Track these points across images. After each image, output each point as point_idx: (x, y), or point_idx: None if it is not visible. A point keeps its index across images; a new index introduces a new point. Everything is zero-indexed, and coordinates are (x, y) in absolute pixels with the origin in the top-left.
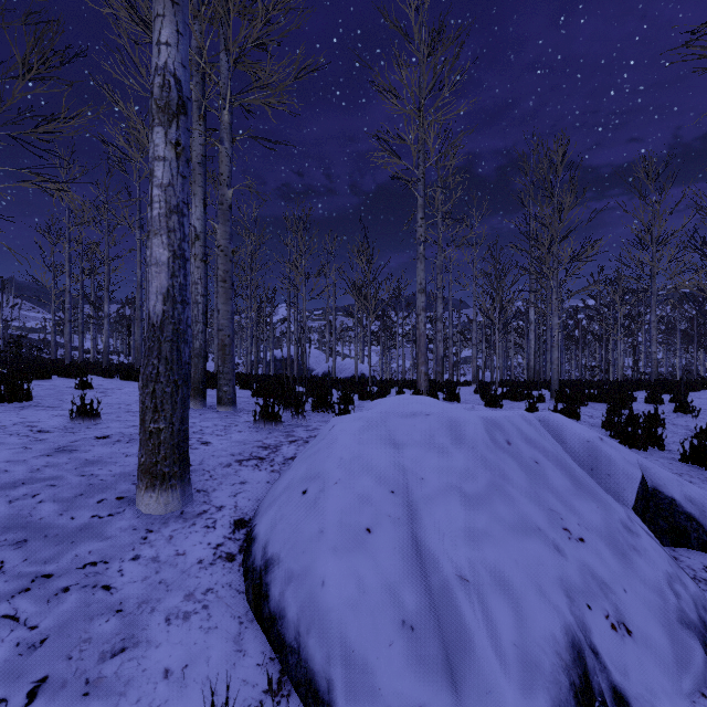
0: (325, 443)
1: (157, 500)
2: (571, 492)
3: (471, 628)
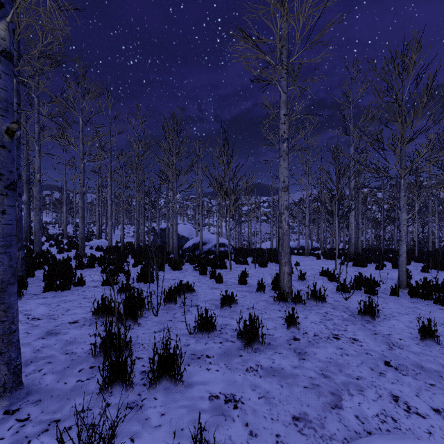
0: None
1: None
2: None
3: None
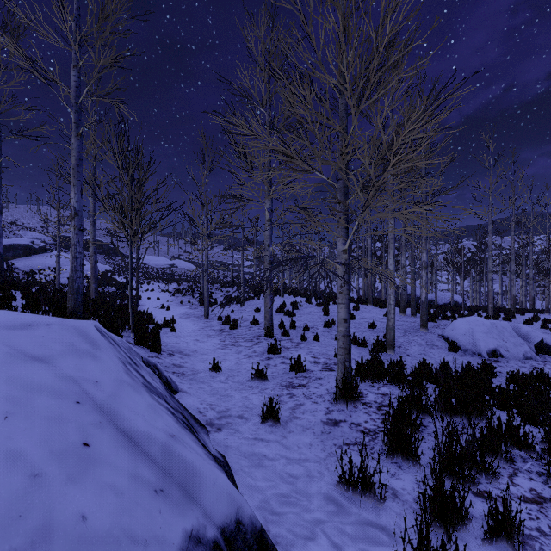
0: (455, 324)
1: (424, 330)
2: (509, 336)
3: (478, 343)
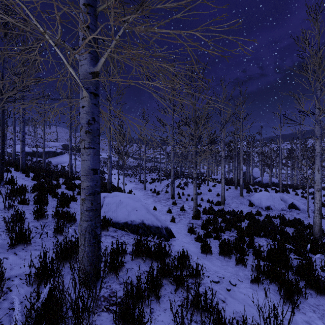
0: (255, 194)
1: (241, 197)
2: (277, 200)
3: (262, 203)
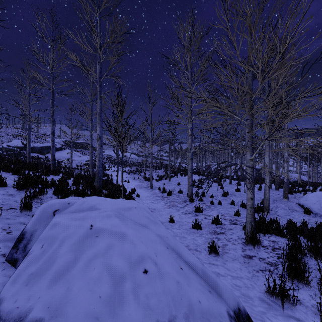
0: (307, 196)
1: (286, 199)
2: None
3: None
